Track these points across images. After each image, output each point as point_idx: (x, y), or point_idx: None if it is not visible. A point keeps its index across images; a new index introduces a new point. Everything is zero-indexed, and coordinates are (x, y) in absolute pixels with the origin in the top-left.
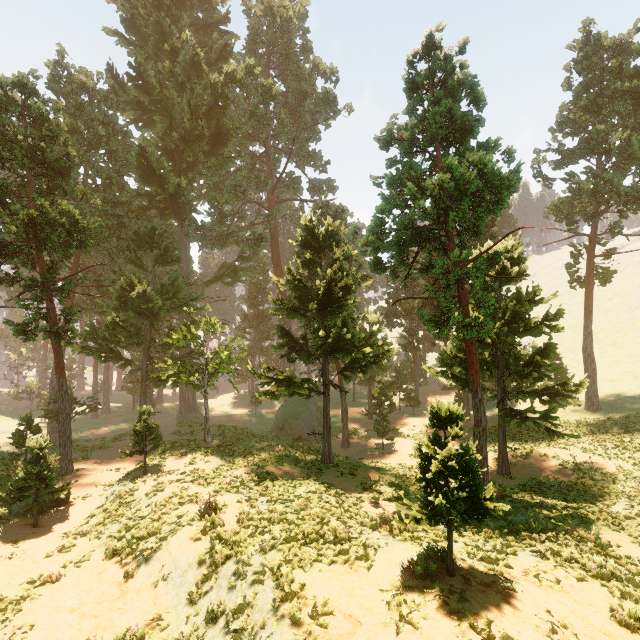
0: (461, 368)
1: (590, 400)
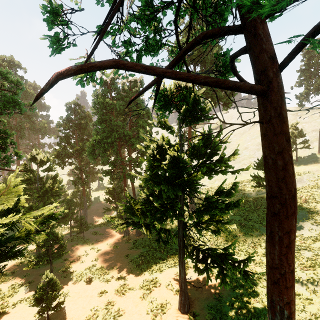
0: (159, 220)
1: (192, 205)
